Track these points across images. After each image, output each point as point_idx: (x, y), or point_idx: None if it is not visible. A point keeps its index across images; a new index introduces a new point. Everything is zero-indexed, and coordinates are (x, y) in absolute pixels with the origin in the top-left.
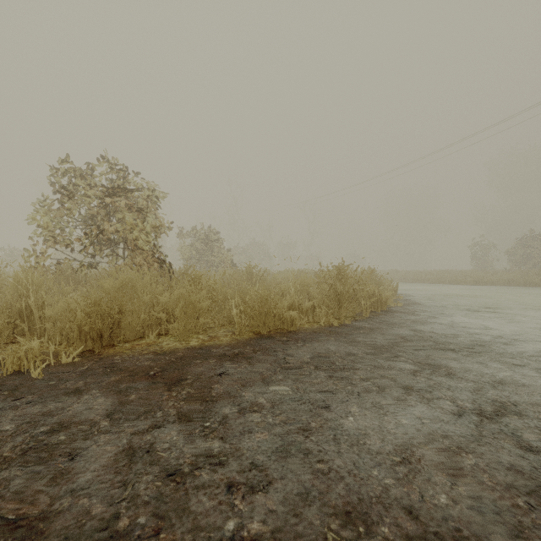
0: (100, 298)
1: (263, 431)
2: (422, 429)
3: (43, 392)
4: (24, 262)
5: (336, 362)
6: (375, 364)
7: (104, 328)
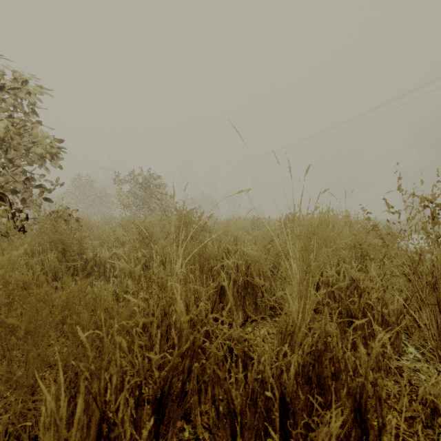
0: None
1: None
2: None
3: None
4: None
5: None
6: None
7: None
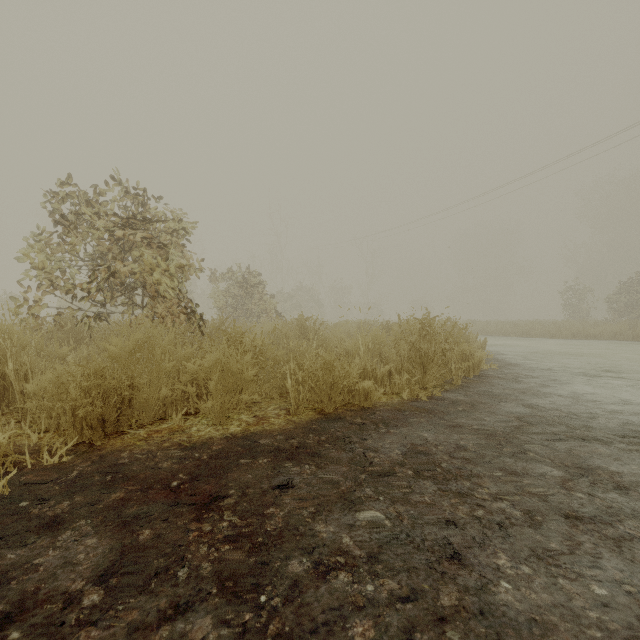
0: (102, 367)
1: (364, 617)
2: (634, 611)
3: (3, 525)
4: (3, 315)
5: (443, 461)
6: (500, 466)
7: (108, 409)
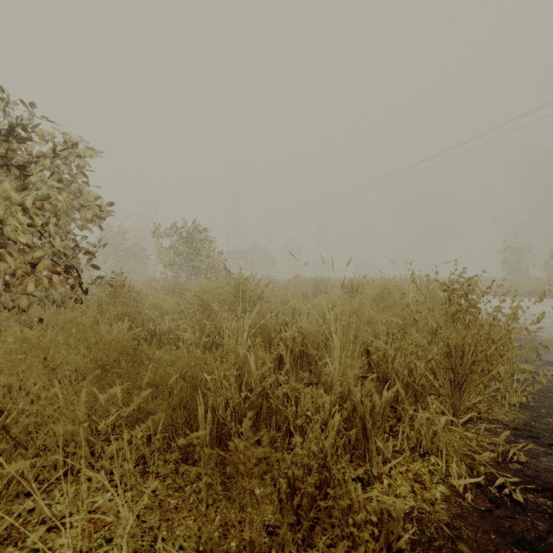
0: None
1: None
2: None
3: None
4: None
5: None
6: None
7: None
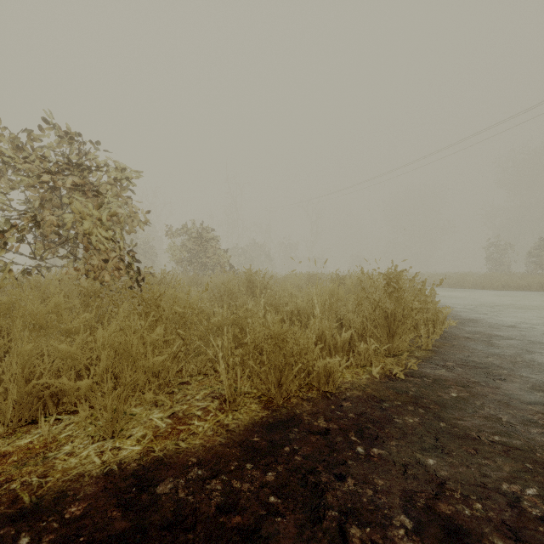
0: None
1: None
2: None
3: None
4: None
5: None
6: None
7: None
